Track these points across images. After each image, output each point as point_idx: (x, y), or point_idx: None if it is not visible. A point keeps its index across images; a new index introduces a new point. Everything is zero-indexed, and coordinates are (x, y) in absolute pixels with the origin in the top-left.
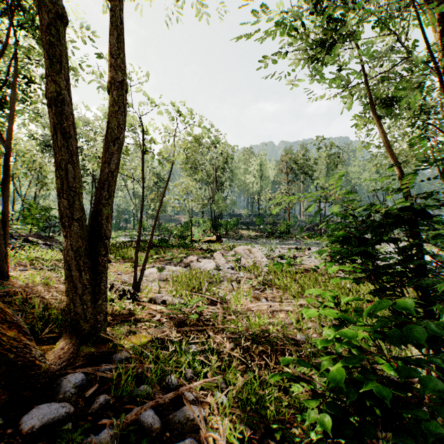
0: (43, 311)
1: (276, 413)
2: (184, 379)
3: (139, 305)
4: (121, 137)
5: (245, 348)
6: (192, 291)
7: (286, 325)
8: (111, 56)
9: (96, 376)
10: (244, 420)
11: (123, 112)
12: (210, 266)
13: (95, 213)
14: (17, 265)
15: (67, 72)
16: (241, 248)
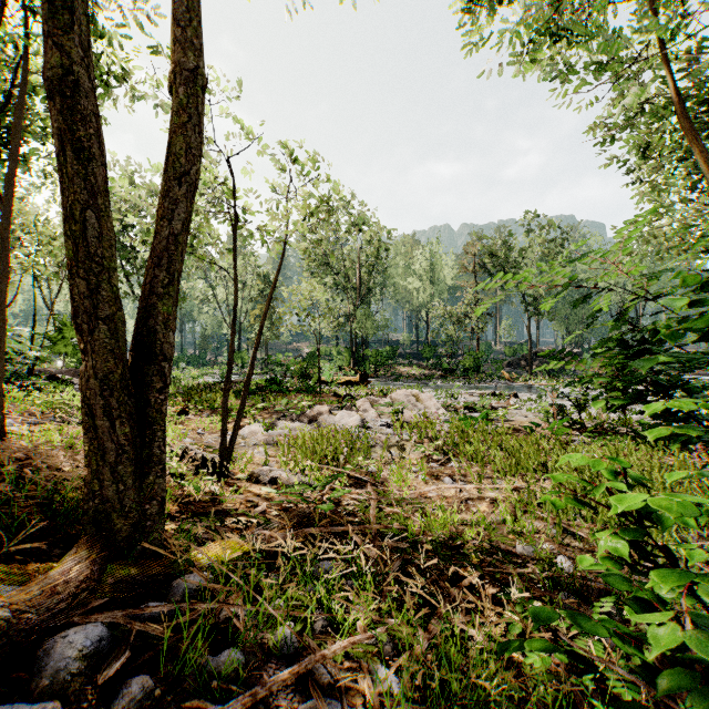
0: (51, 493)
1: None
2: (310, 634)
3: (231, 486)
4: (193, 171)
5: (423, 568)
6: (322, 462)
7: (493, 524)
8: (175, 25)
9: (129, 631)
10: None
11: (197, 125)
12: (351, 422)
13: (143, 311)
14: (27, 415)
15: (86, 34)
16: (402, 393)
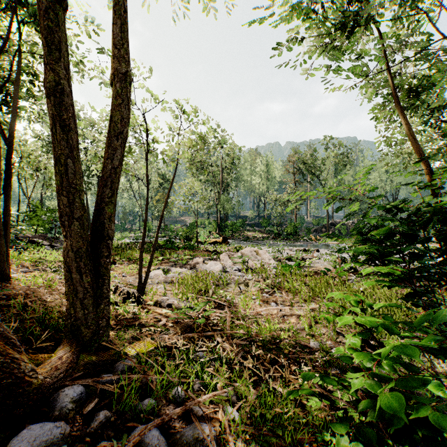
0: (43, 315)
1: (294, 433)
2: (191, 391)
3: (144, 309)
4: (125, 131)
5: (256, 356)
6: (198, 293)
7: (298, 330)
8: (114, 46)
9: (96, 389)
10: (259, 441)
11: (127, 105)
12: (217, 268)
13: (97, 212)
14: (20, 266)
15: (67, 61)
16: (248, 250)
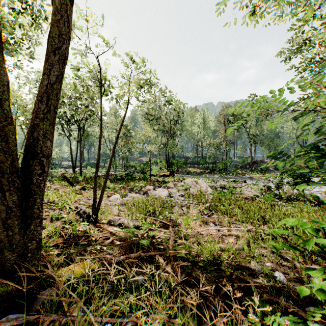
0: None
1: None
2: None
3: (97, 227)
4: (63, 48)
5: (198, 278)
6: (147, 214)
7: (237, 250)
8: None
9: None
10: None
11: (66, 22)
12: (164, 194)
13: (31, 128)
14: None
15: None
16: (189, 180)
